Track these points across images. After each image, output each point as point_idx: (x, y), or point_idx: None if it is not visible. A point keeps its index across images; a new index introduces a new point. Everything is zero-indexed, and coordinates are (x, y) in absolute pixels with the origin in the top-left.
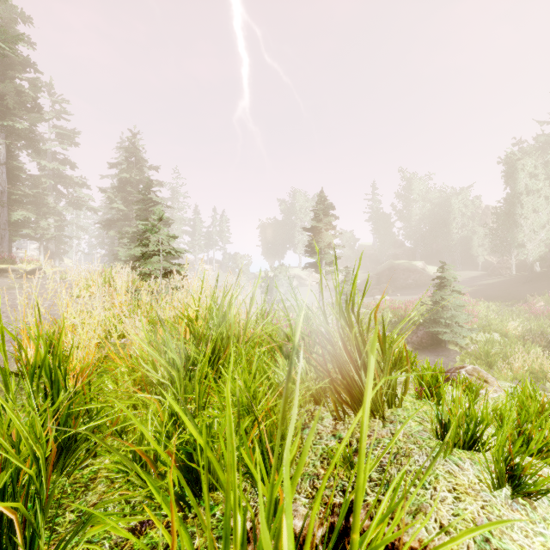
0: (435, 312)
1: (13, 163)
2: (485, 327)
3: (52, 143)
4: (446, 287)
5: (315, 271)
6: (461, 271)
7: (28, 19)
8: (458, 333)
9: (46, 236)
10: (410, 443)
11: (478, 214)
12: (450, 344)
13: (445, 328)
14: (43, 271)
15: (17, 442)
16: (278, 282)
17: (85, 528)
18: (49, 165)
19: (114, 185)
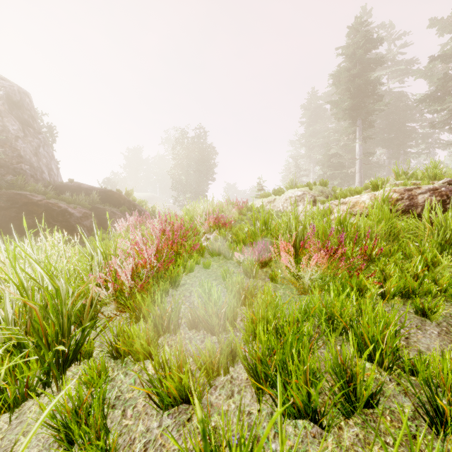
0: None
1: None
2: None
3: None
4: None
5: None
6: None
7: None
8: None
9: None
10: None
11: None
12: None
13: None
14: None
15: None
16: None
17: None
18: None
19: None
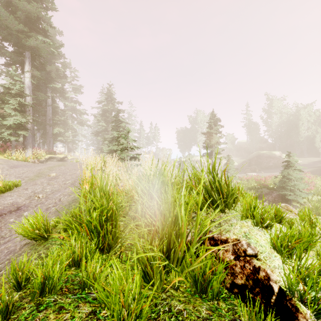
0: (283, 182)
1: (54, 105)
2: (318, 192)
3: (70, 93)
4: (291, 167)
5: (209, 157)
6: (307, 158)
7: (61, 32)
8: (299, 195)
9: (68, 140)
10: (231, 217)
11: (319, 120)
12: (294, 202)
13: (290, 192)
14: (67, 158)
15: (108, 203)
16: (187, 164)
17: (128, 225)
18: (69, 104)
19: (99, 112)
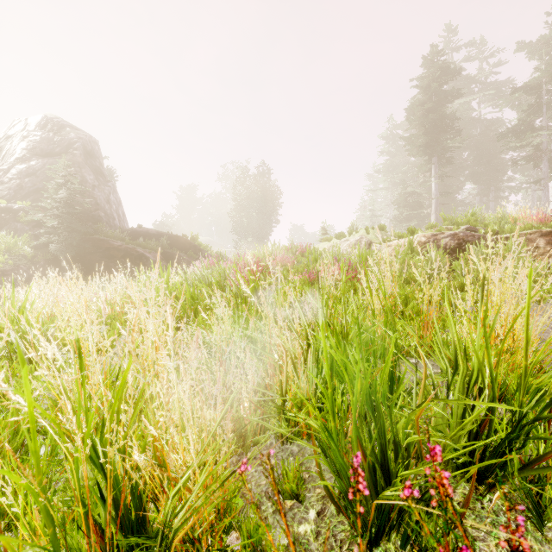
0: None
1: None
2: None
3: None
4: None
5: None
6: None
7: None
8: None
9: None
10: None
11: None
12: None
13: None
14: None
15: None
16: None
17: None
18: None
19: None
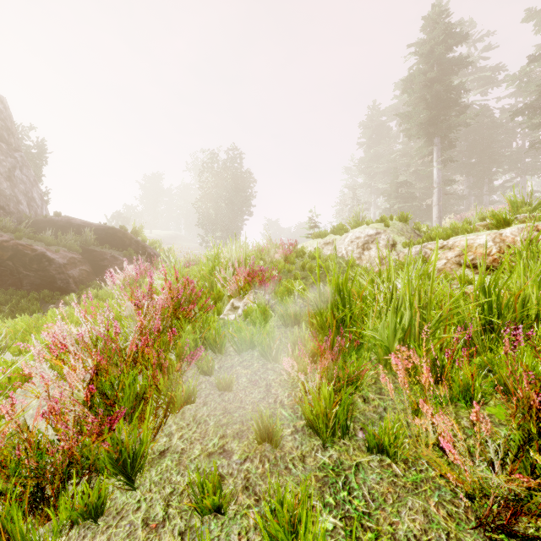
0: None
1: None
2: None
3: None
4: None
5: None
6: None
7: None
8: None
9: None
10: None
11: None
12: None
13: None
14: None
15: None
16: None
17: None
18: None
19: None
